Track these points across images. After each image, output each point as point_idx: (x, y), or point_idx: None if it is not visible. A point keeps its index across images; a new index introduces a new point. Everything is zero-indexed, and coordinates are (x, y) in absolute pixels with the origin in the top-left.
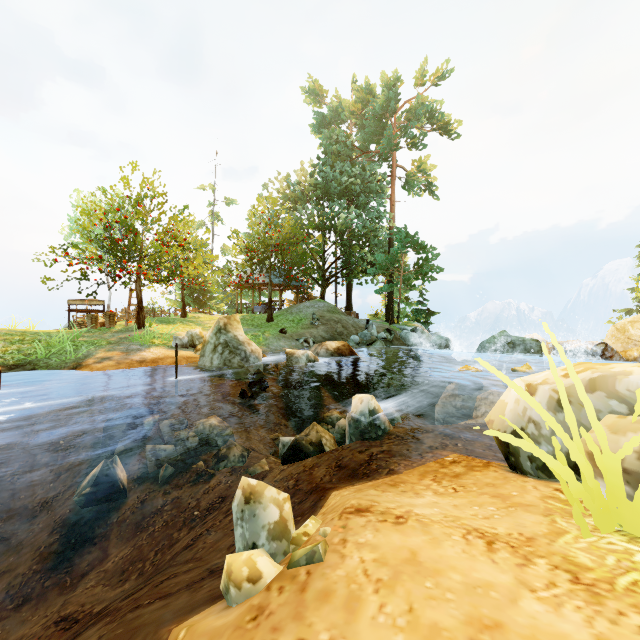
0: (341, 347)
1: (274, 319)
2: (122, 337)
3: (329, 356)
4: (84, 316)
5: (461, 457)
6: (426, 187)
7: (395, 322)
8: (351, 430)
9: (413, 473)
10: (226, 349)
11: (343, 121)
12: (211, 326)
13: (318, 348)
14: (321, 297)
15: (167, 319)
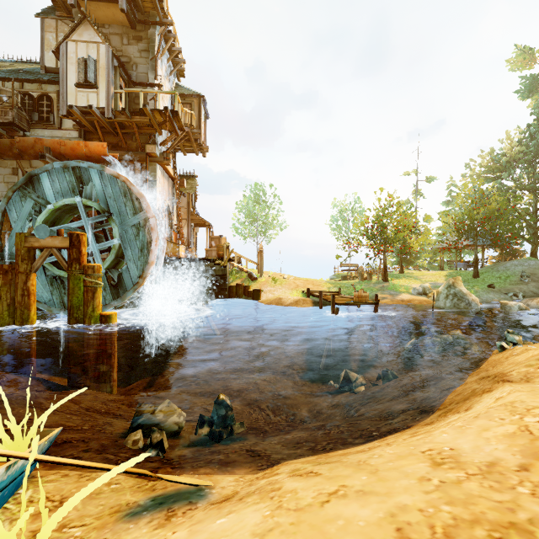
0: None
1: (479, 276)
2: (380, 286)
3: None
4: (351, 273)
5: None
6: None
7: None
8: None
9: None
10: (455, 297)
11: None
12: (426, 280)
13: (528, 301)
14: (531, 254)
15: (394, 275)
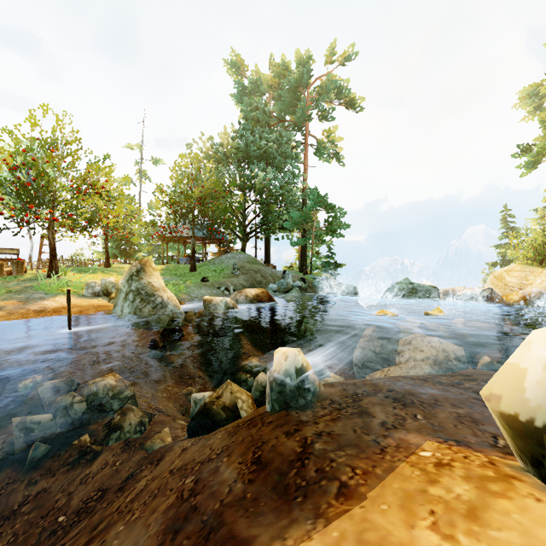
0: (260, 294)
1: (197, 269)
2: (28, 285)
3: (248, 303)
4: None
5: (444, 450)
6: (334, 155)
7: (308, 273)
8: (273, 395)
9: (387, 500)
10: (138, 296)
11: (262, 94)
12: None
13: (237, 295)
14: (242, 250)
15: (88, 268)
